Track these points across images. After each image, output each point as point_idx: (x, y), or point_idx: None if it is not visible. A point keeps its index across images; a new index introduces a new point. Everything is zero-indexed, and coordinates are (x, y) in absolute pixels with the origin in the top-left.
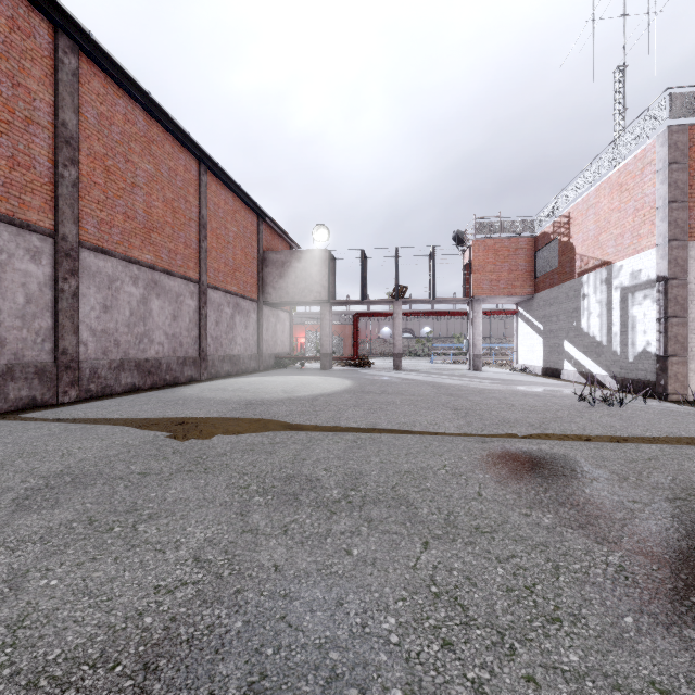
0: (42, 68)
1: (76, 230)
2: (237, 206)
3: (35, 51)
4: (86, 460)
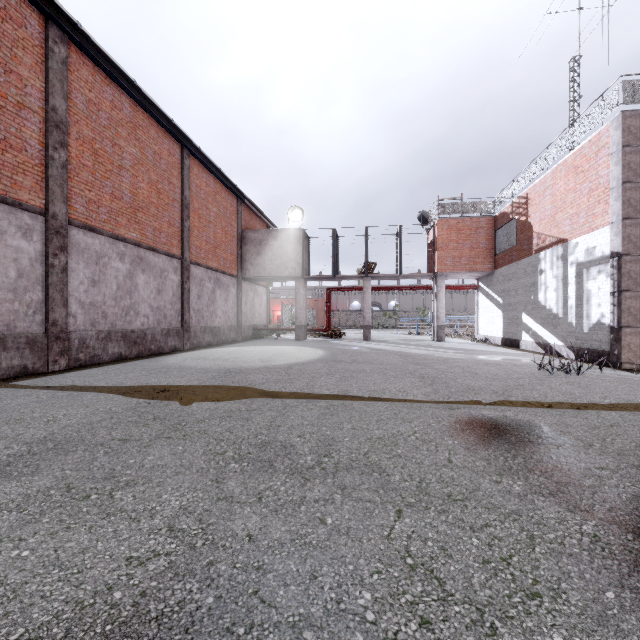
0: (33, 57)
1: (66, 209)
2: (217, 188)
3: (26, 40)
4: (69, 427)
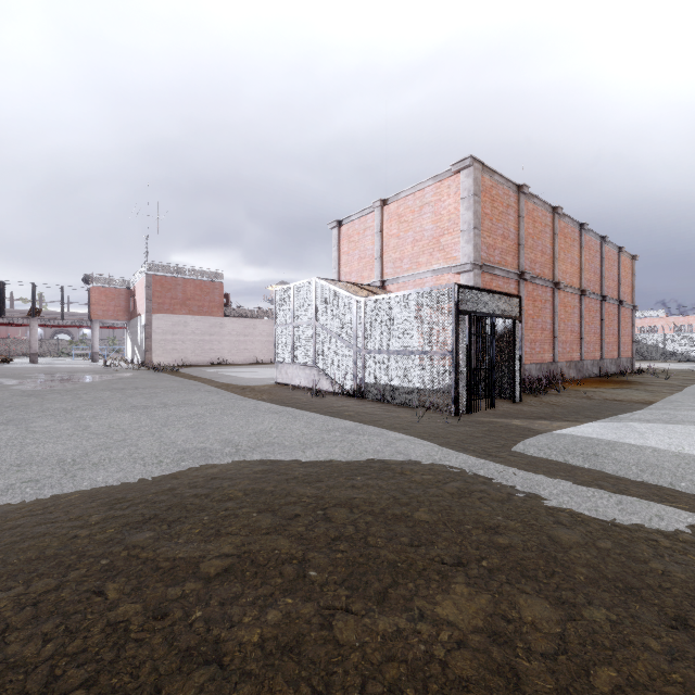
0: None
1: None
2: None
3: None
4: None
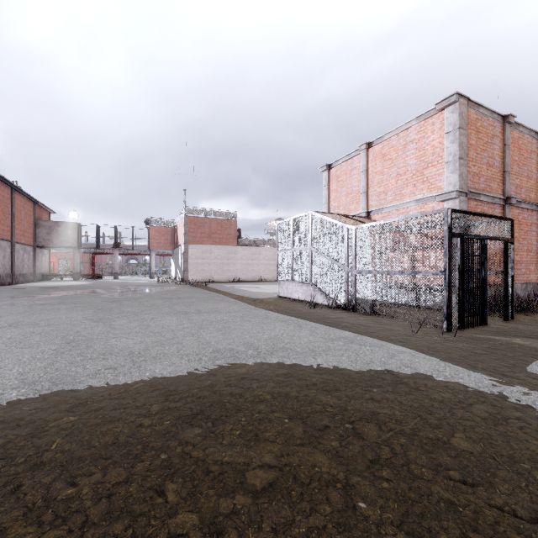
0: None
1: None
2: (25, 201)
3: None
4: (39, 289)
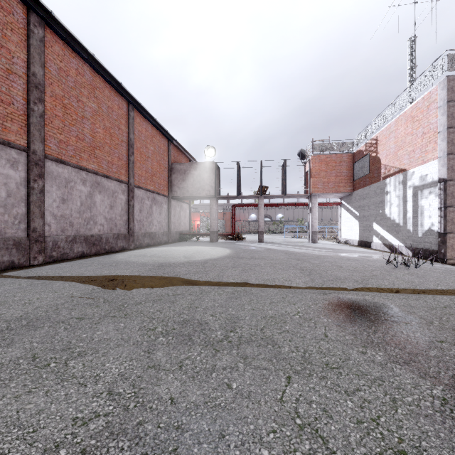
0: (19, 36)
1: (42, 147)
2: (154, 133)
3: (13, 24)
4: (40, 308)
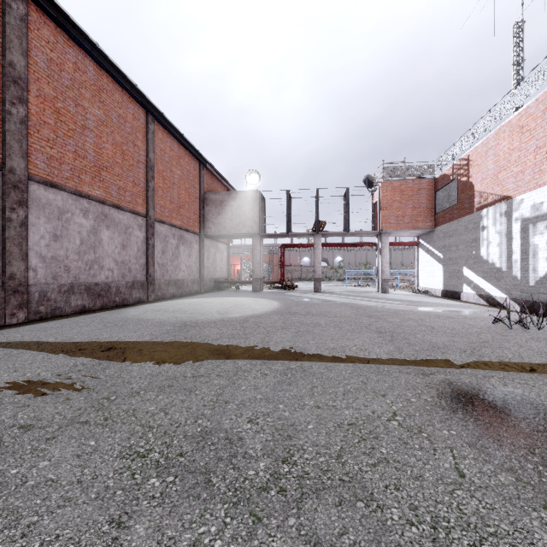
0: None
1: (24, 164)
2: (181, 153)
3: None
4: None
